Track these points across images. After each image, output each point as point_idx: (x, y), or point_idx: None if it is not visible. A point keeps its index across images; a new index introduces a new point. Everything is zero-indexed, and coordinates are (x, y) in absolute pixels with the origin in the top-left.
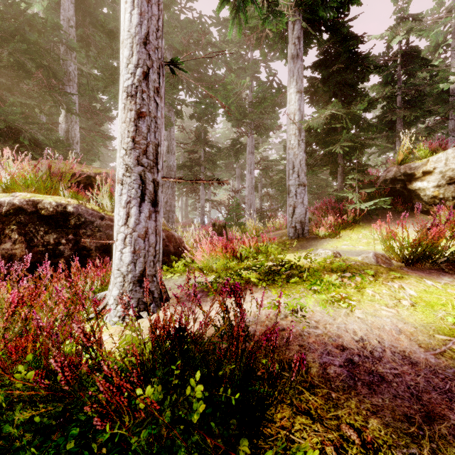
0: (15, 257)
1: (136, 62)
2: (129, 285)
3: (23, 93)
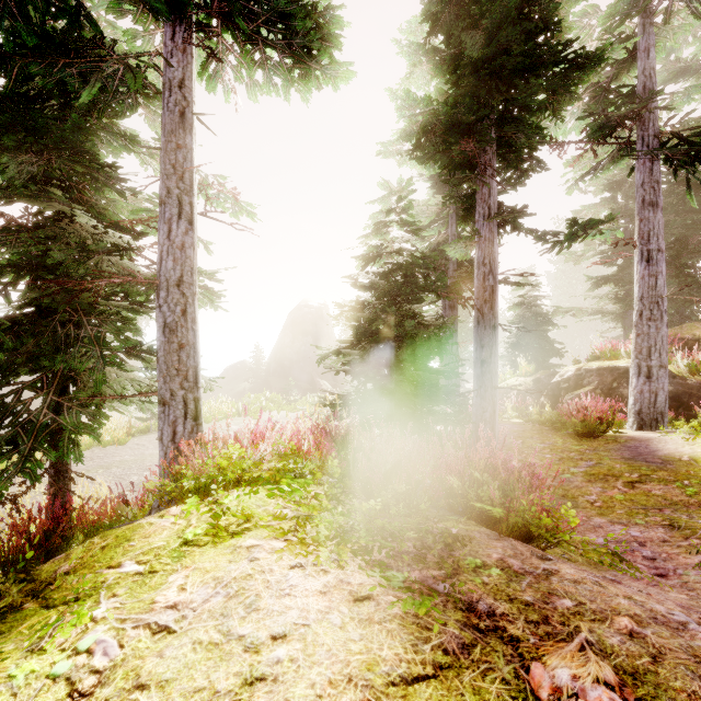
0: (623, 396)
1: (637, 310)
2: (633, 414)
3: (688, 253)
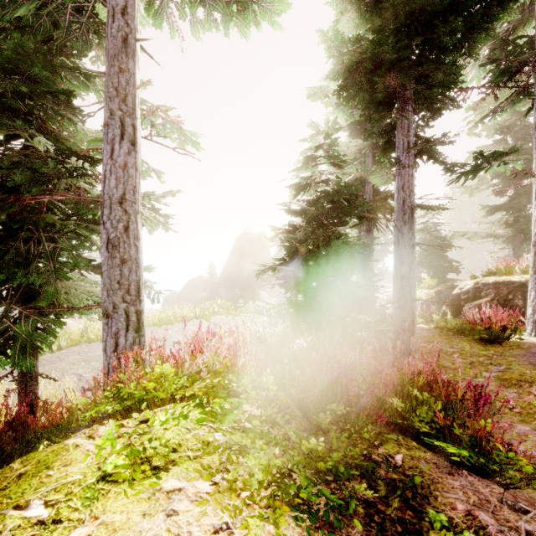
0: (518, 306)
1: (535, 231)
2: (531, 323)
3: None
